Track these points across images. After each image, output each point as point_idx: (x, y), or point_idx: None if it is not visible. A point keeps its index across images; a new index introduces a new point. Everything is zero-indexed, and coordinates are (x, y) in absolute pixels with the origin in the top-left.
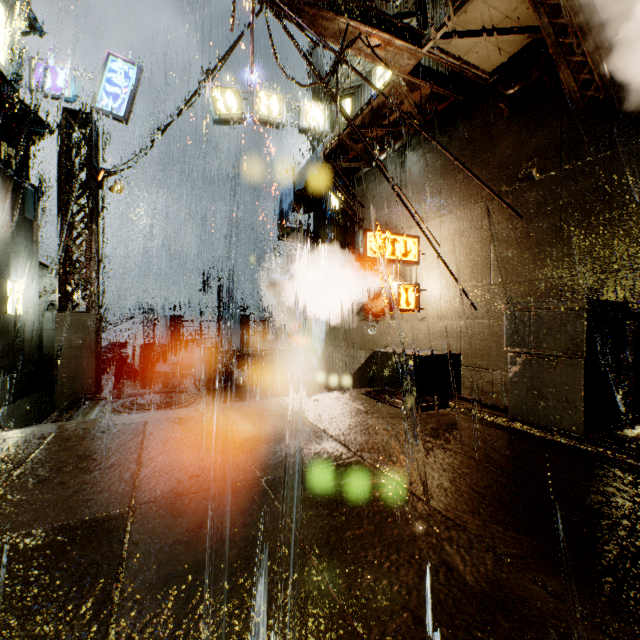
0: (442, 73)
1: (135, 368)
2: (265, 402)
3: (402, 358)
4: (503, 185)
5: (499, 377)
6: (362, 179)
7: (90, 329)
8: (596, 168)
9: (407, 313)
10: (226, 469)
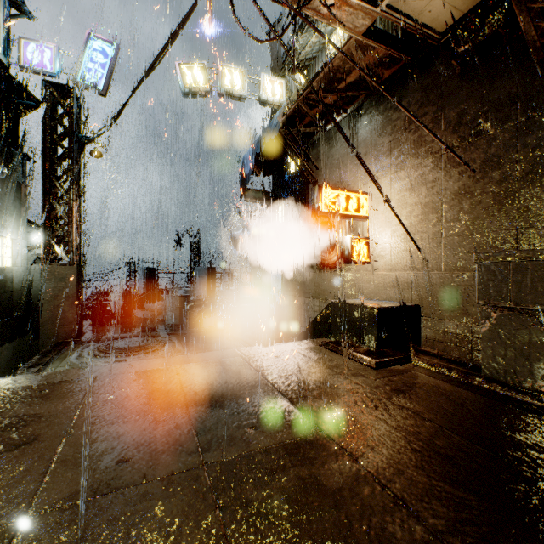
0: (394, 36)
1: (114, 314)
2: (222, 353)
3: (360, 309)
4: (455, 141)
5: (451, 327)
6: (316, 143)
7: (71, 280)
8: None
9: (359, 265)
10: (164, 448)
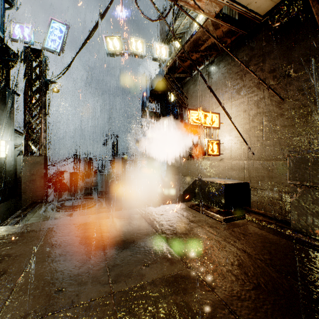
0: (234, 18)
1: (67, 185)
2: (128, 212)
3: (213, 185)
4: (271, 81)
5: (268, 194)
6: (186, 83)
7: (41, 165)
8: None
9: (212, 156)
10: (86, 280)
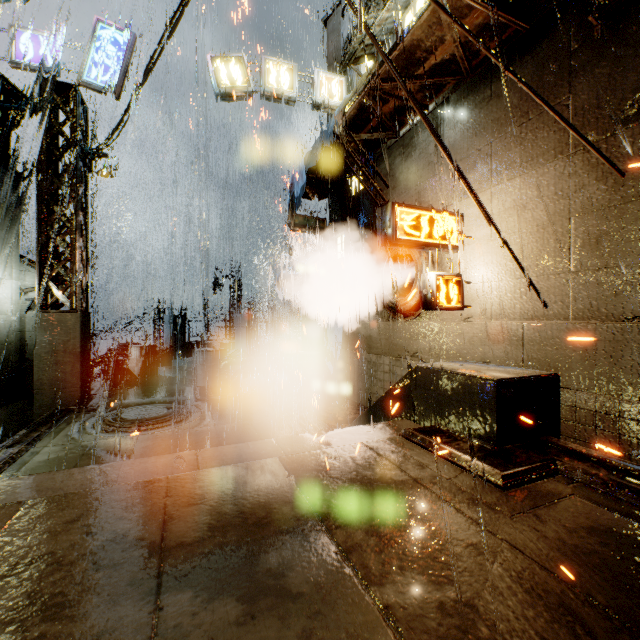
0: None
1: (133, 373)
2: (250, 448)
3: (465, 381)
4: (591, 133)
5: (586, 400)
6: (386, 154)
7: (74, 331)
8: None
9: (444, 312)
10: None
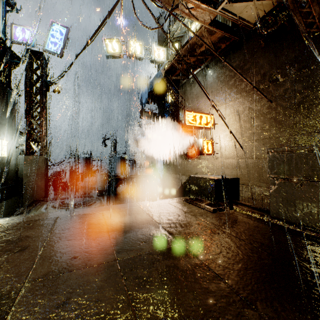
0: (227, 25)
1: (66, 184)
2: (128, 205)
3: (206, 180)
4: (261, 85)
5: (259, 190)
6: (183, 85)
7: (42, 164)
8: (316, 73)
9: (207, 155)
10: (95, 252)
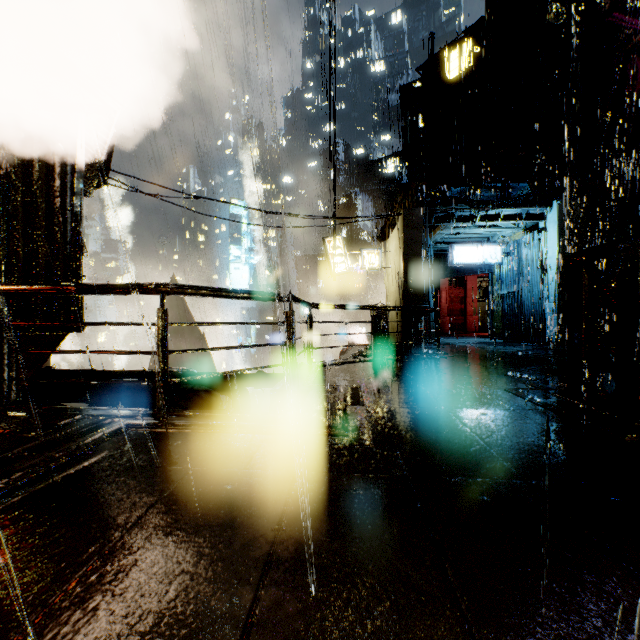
0: None
1: None
2: None
3: None
4: None
5: None
6: None
7: None
8: None
9: None
10: None
